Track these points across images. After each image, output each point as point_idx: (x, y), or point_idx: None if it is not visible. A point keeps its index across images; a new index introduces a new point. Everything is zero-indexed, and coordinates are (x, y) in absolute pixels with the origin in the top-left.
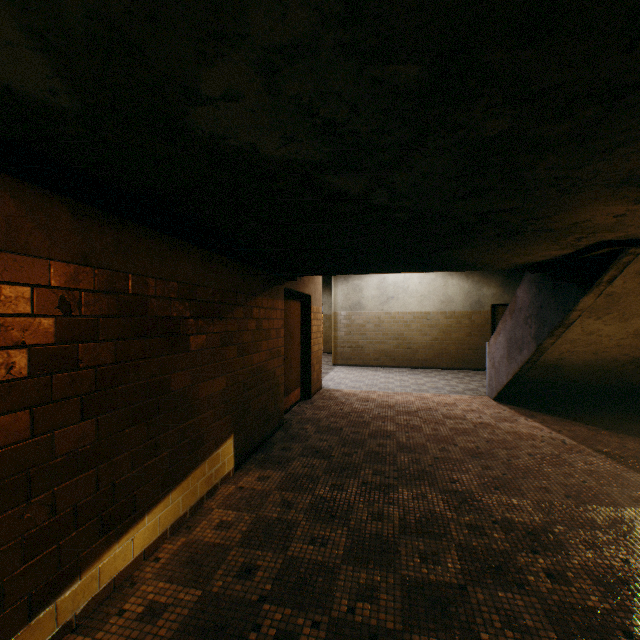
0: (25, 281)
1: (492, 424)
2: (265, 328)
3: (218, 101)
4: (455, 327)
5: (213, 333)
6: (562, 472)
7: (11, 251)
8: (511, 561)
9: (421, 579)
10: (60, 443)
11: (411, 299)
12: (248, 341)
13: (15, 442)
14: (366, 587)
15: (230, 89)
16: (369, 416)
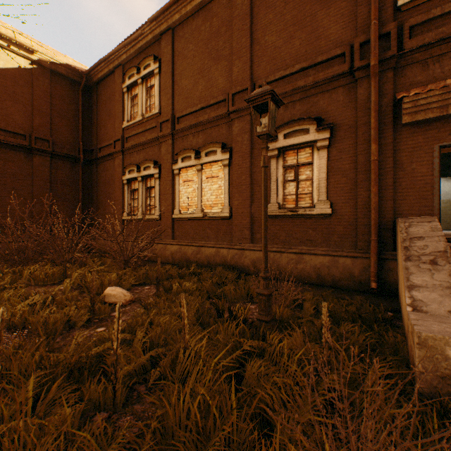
0: None
1: None
2: None
3: None
4: (449, 208)
5: None
6: None
7: None
8: None
9: None
10: None
11: None
12: None
13: None
14: None
15: None
16: None
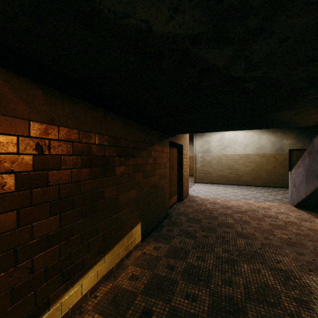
0: (13, 133)
1: (297, 223)
2: (158, 162)
3: None
4: (265, 162)
5: (129, 165)
6: None
7: (3, 114)
8: None
9: None
10: (36, 230)
11: (238, 147)
12: (149, 170)
13: (6, 231)
14: None
15: None
16: (216, 213)
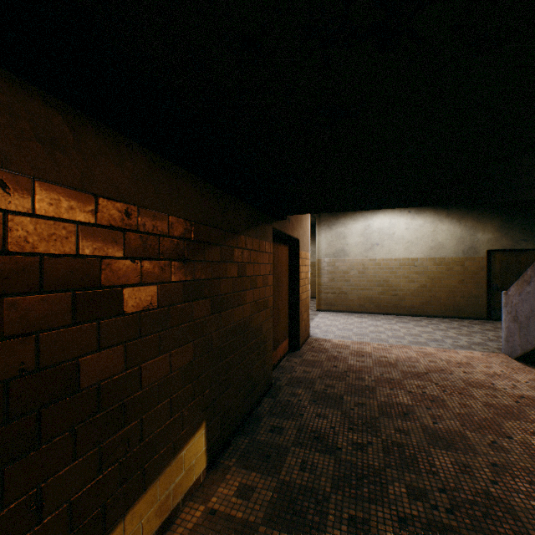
0: None
1: None
2: (249, 275)
3: None
4: (445, 274)
5: (170, 283)
6: None
7: None
8: None
9: None
10: None
11: (397, 245)
12: (227, 292)
13: None
14: None
15: None
16: (371, 378)
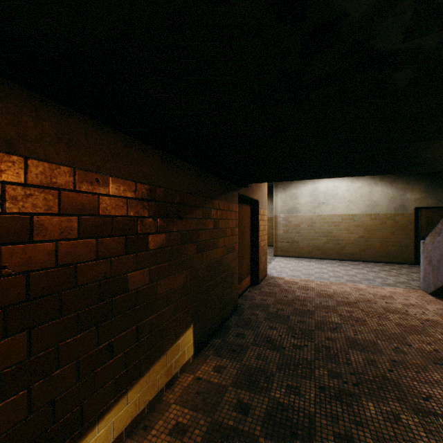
0: None
1: (440, 322)
2: (221, 227)
3: None
4: (379, 227)
5: (173, 232)
6: None
7: None
8: None
9: None
10: None
11: (339, 204)
12: (206, 239)
13: None
14: None
15: None
16: (312, 305)
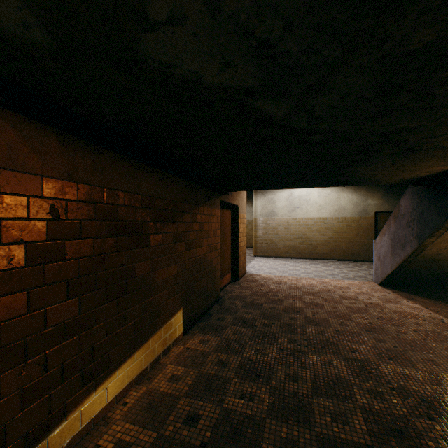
0: (23, 192)
1: (380, 304)
2: (205, 229)
3: (164, 25)
4: (346, 229)
5: (167, 233)
6: (445, 347)
7: (11, 169)
8: (411, 426)
9: (333, 437)
10: (50, 317)
11: (312, 208)
12: (193, 239)
13: (15, 317)
14: (287, 441)
15: (174, 10)
16: (282, 295)
